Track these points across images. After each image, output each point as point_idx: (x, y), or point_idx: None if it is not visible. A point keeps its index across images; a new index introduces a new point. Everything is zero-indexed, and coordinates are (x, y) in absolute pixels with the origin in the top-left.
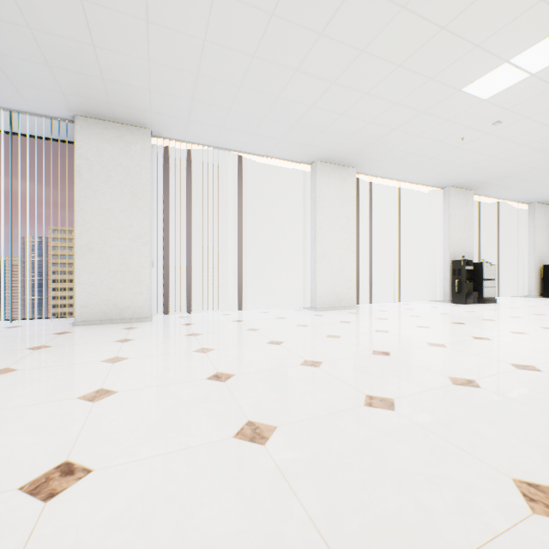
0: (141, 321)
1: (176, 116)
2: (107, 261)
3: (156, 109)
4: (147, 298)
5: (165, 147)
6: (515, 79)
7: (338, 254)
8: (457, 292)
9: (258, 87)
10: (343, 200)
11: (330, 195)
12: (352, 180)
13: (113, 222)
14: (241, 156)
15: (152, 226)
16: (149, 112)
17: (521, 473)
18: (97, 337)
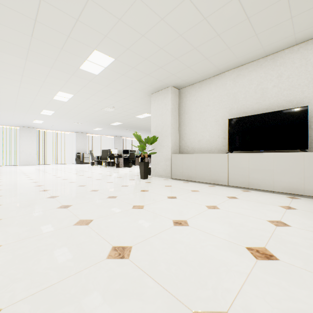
0: None
1: None
2: None
3: None
4: None
5: None
6: (41, 122)
7: (29, 151)
8: (75, 161)
9: None
10: (31, 136)
11: (26, 135)
12: (35, 131)
13: None
14: None
15: None
16: None
17: None
18: None
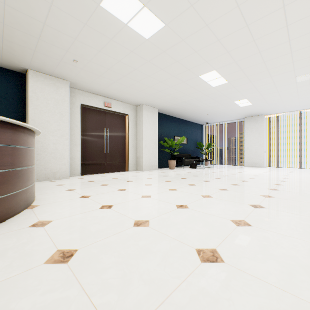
0: (260, 167)
1: (269, 111)
2: (251, 151)
3: (263, 112)
4: (262, 161)
5: (270, 116)
6: None
7: None
8: None
9: (289, 103)
10: None
11: None
12: None
13: (253, 141)
14: (302, 110)
15: (266, 140)
16: (261, 113)
17: (287, 178)
18: (247, 168)
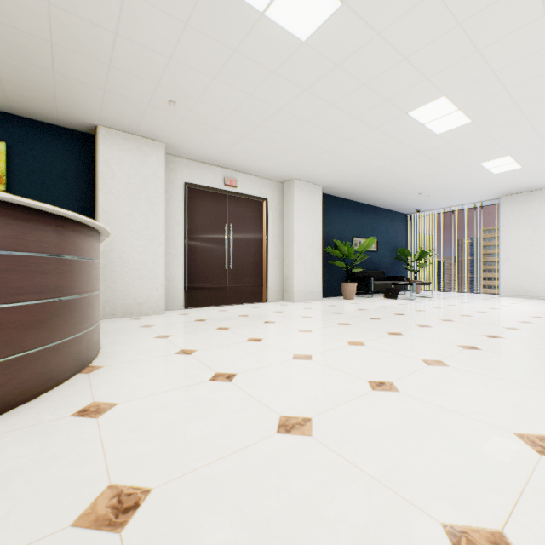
0: (538, 298)
1: None
2: (516, 265)
3: (544, 183)
4: (542, 285)
5: None
6: None
7: None
8: None
9: None
10: None
11: None
12: None
13: (520, 245)
14: None
15: None
16: (540, 185)
17: None
18: (508, 300)
